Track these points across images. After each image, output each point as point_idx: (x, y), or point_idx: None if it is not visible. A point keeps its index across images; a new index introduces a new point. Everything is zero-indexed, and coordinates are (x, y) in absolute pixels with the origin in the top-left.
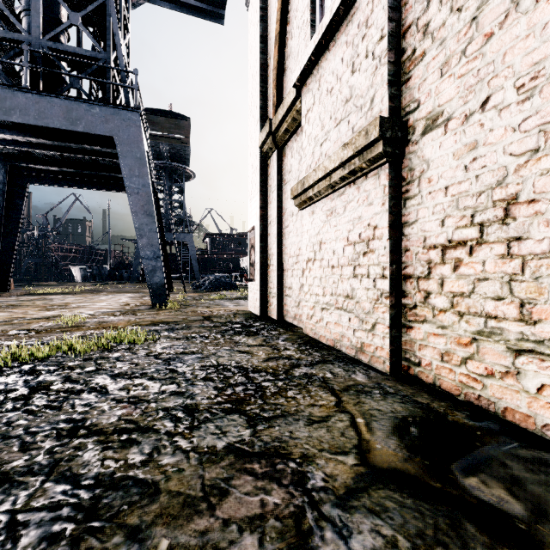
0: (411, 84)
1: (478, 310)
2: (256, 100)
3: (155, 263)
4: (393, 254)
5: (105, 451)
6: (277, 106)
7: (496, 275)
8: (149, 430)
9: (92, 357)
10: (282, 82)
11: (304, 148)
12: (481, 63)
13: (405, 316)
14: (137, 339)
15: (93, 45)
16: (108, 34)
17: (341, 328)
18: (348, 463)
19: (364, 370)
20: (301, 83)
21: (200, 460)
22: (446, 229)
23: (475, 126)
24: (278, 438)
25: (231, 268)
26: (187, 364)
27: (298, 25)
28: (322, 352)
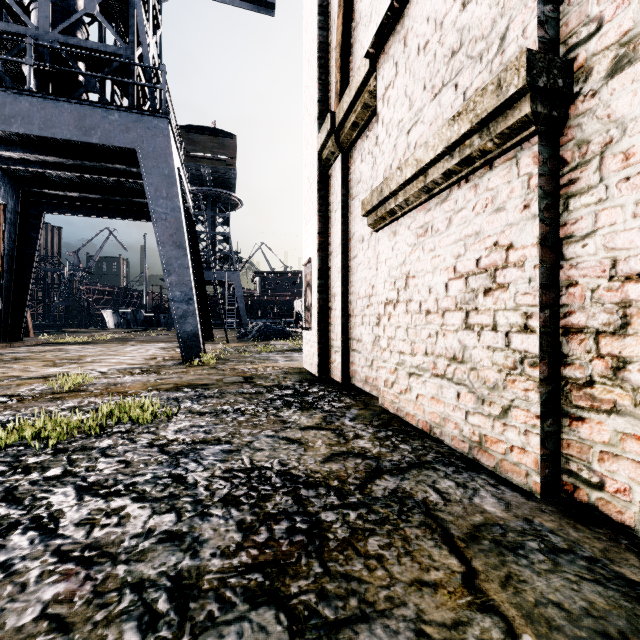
0: None
1: None
2: (313, 91)
3: (187, 307)
4: (545, 292)
5: None
6: (341, 96)
7: None
8: None
9: (68, 448)
10: (348, 63)
11: (381, 142)
12: None
13: (567, 398)
14: (141, 417)
15: (115, 42)
16: (131, 25)
17: (443, 407)
18: None
19: (492, 487)
20: (376, 50)
21: None
22: None
23: None
24: None
25: (285, 312)
26: (204, 466)
27: None
28: (414, 444)
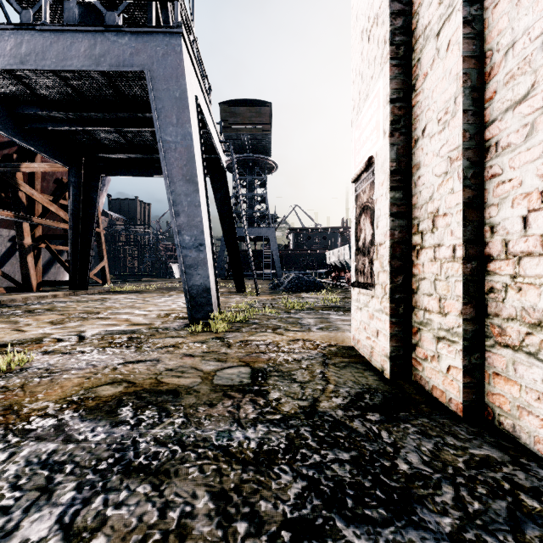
0: None
1: None
2: None
3: (197, 254)
4: None
5: None
6: None
7: None
8: None
9: None
10: None
11: None
12: None
13: None
14: None
15: None
16: None
17: None
18: None
19: None
20: None
21: None
22: None
23: None
24: None
25: (315, 264)
26: None
27: None
28: None
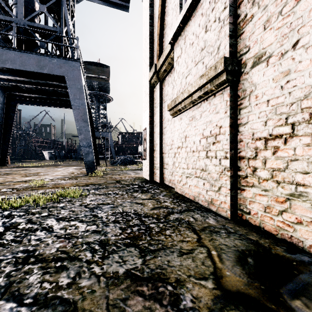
0: (243, 36)
1: (290, 180)
2: (147, 53)
3: (89, 149)
4: (232, 144)
5: (44, 275)
6: (159, 56)
7: (303, 157)
8: (75, 259)
9: (47, 207)
10: (162, 42)
11: (175, 80)
12: (293, 18)
13: (239, 183)
14: (75, 195)
15: (53, 24)
16: (62, 17)
17: (198, 189)
18: (208, 287)
19: (214, 216)
20: (173, 41)
21: (107, 283)
22: (268, 128)
23: (288, 60)
24: (160, 266)
25: (133, 152)
26: (104, 211)
27: (172, 7)
28: (187, 204)
